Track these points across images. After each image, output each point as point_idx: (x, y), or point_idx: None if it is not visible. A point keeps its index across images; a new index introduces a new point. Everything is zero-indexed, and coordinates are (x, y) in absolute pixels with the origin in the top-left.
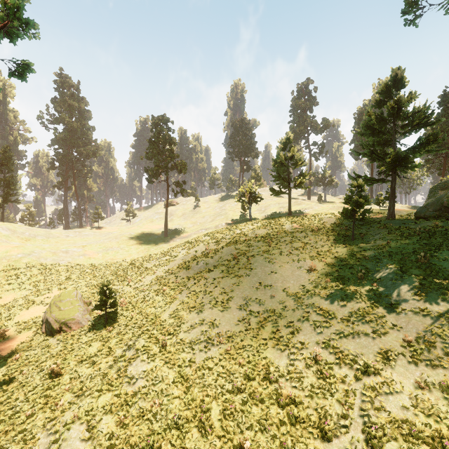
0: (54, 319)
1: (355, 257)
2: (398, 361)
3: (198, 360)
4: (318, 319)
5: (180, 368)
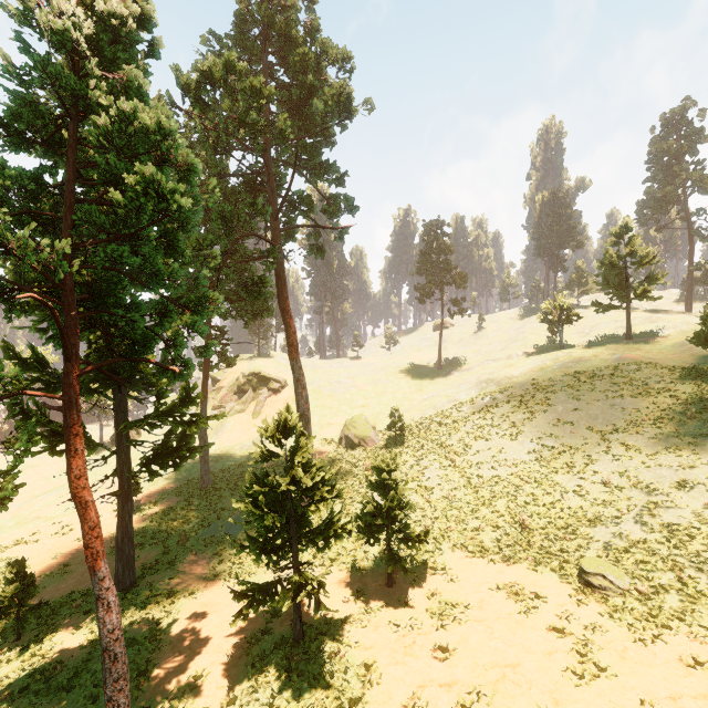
0: (353, 435)
1: (699, 397)
2: (695, 489)
3: (485, 477)
4: (619, 453)
5: (469, 479)
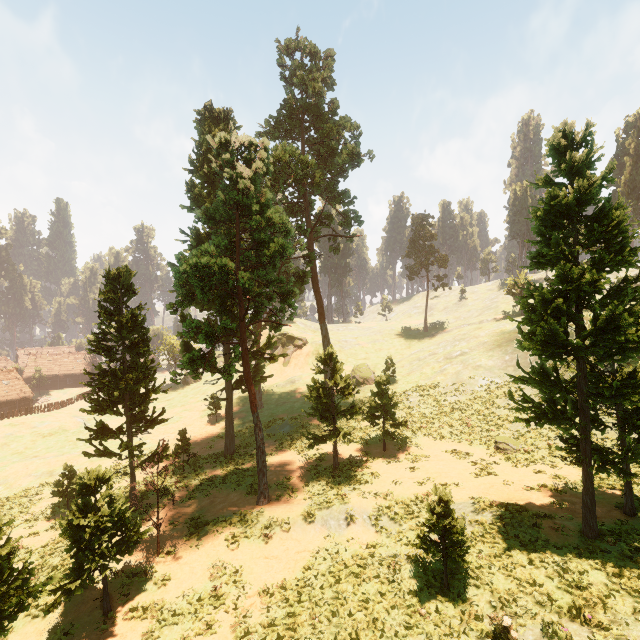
0: (359, 377)
1: None
2: None
3: (450, 401)
4: None
5: (438, 402)
